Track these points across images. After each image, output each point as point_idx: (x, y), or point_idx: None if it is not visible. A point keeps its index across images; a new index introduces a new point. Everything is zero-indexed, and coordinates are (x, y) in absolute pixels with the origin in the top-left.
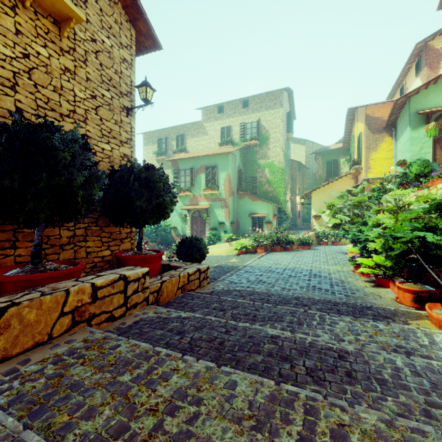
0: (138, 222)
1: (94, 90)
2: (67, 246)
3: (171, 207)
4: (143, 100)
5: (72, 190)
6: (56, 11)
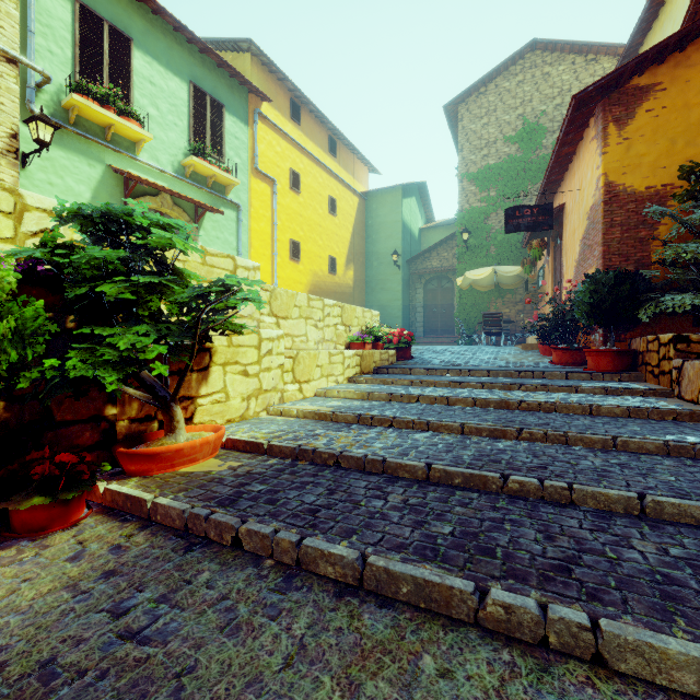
0: None
1: None
2: None
3: None
4: None
5: None
6: None
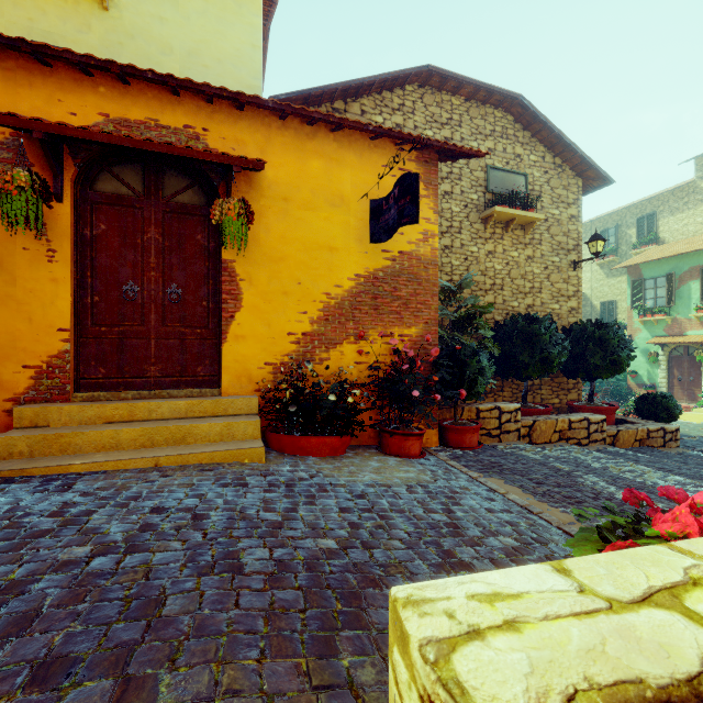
0: (590, 376)
1: (546, 262)
2: (528, 393)
3: (627, 362)
4: (593, 254)
5: (550, 360)
6: (524, 222)
